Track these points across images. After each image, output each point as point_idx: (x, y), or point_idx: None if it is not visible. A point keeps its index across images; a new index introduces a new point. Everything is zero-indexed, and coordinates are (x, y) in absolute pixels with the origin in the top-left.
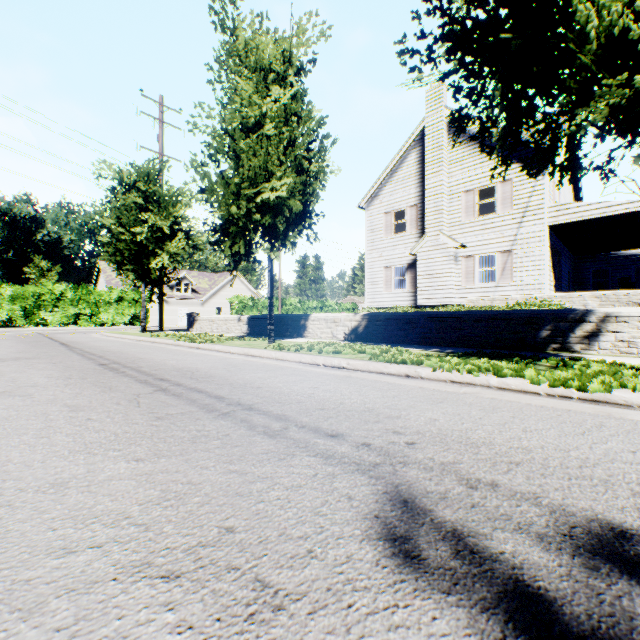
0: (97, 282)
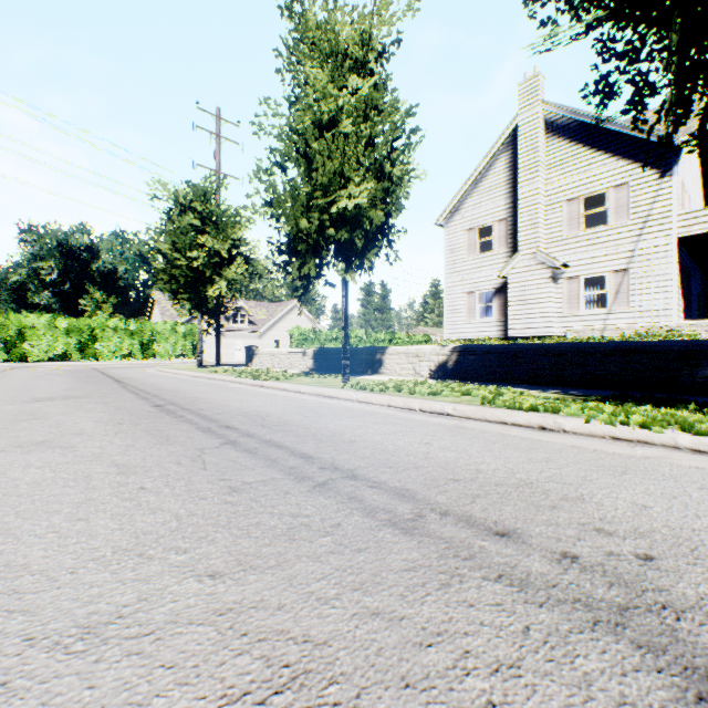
0: (151, 314)
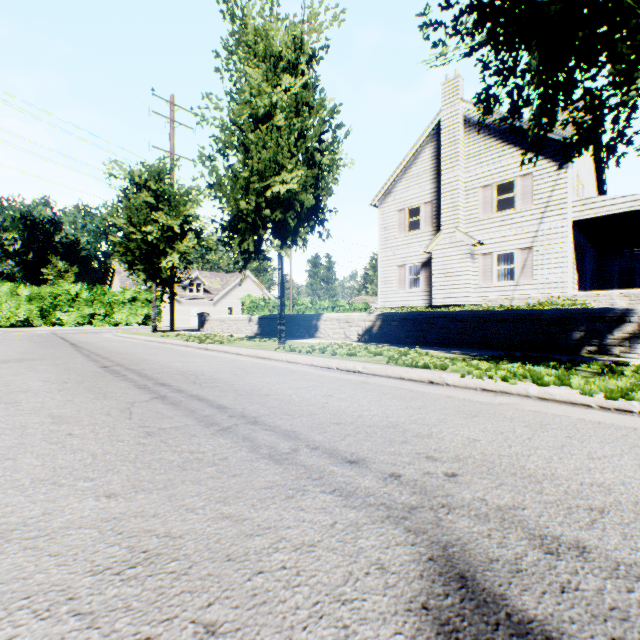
0: (112, 283)
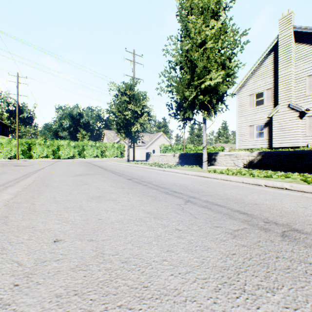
0: (103, 139)
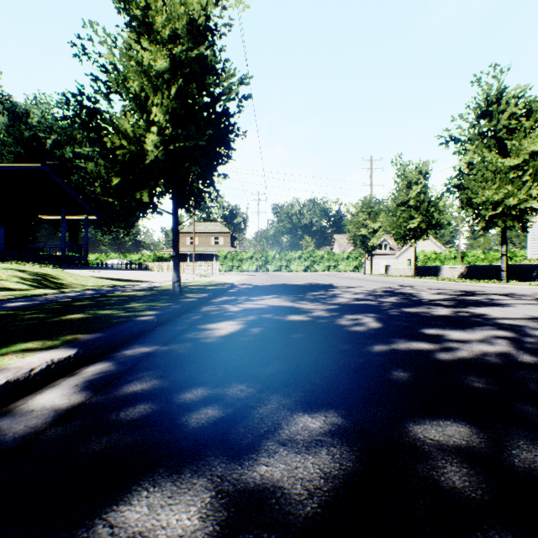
0: (332, 247)
